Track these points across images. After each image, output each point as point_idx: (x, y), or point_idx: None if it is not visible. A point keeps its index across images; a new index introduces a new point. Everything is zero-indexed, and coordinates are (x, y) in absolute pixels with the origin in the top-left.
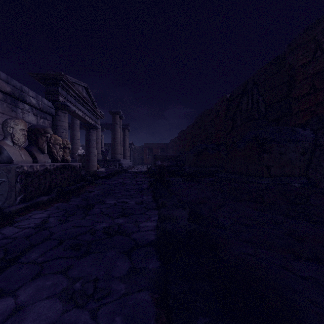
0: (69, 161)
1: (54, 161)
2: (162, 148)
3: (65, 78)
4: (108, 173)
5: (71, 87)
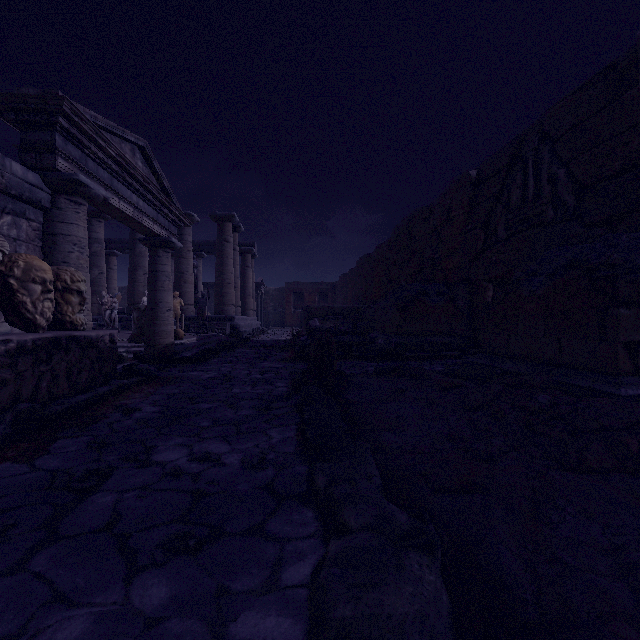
0: (79, 326)
1: (26, 329)
2: (323, 293)
3: (70, 107)
4: (201, 349)
5: (92, 136)
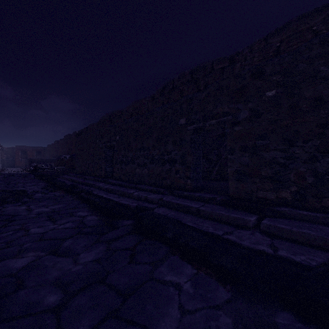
0: None
1: None
2: (39, 151)
3: None
4: None
5: None
